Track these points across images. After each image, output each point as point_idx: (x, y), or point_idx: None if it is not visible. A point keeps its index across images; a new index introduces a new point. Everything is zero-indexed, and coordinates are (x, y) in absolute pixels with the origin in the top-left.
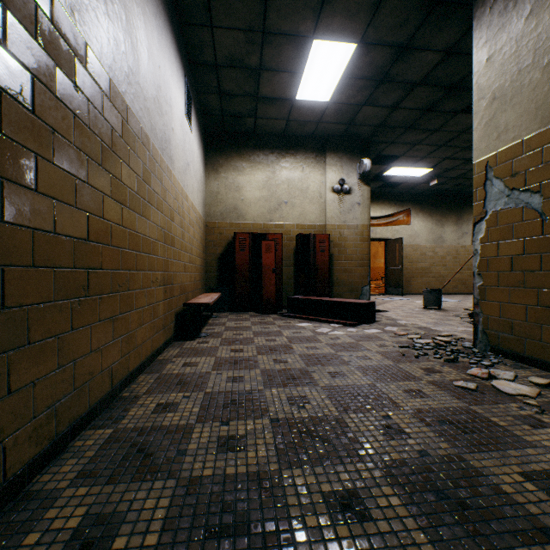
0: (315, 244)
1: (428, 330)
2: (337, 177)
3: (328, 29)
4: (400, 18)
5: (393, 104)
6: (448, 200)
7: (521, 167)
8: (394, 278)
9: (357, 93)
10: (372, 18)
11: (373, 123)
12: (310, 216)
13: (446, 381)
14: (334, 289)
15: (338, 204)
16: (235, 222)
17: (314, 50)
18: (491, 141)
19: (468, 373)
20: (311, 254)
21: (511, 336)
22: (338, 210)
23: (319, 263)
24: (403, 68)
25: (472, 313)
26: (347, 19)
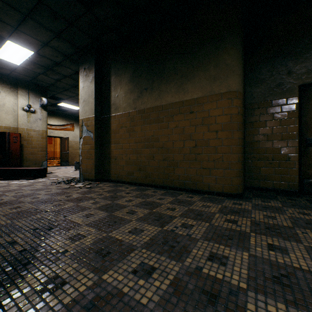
0: (10, 138)
1: (69, 177)
2: (26, 103)
3: (17, 41)
4: (54, 54)
5: (57, 79)
6: None
7: (89, 124)
8: (65, 157)
9: (37, 68)
10: (41, 48)
11: (48, 82)
12: (7, 121)
13: (62, 187)
14: (24, 163)
15: (27, 117)
16: None
17: (8, 43)
18: (84, 113)
19: (70, 185)
20: (7, 144)
21: (88, 174)
22: (27, 121)
23: (13, 149)
24: (59, 69)
25: None
26: (28, 43)
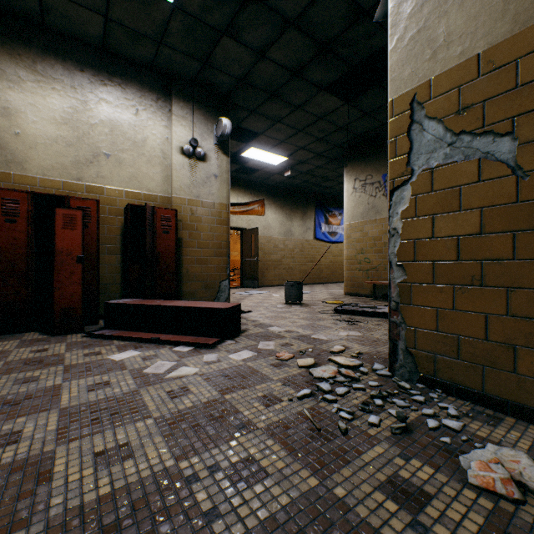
0: (156, 222)
1: (312, 341)
2: (188, 135)
3: None
4: None
5: (260, 47)
6: (296, 196)
7: (476, 96)
8: (251, 269)
9: (217, 4)
10: None
11: (235, 72)
12: (149, 182)
13: None
14: (184, 285)
15: (189, 171)
16: (1, 170)
17: None
18: (421, 63)
19: (476, 484)
20: (148, 236)
21: (458, 361)
22: (189, 180)
23: (161, 249)
24: None
25: (338, 308)
26: None
